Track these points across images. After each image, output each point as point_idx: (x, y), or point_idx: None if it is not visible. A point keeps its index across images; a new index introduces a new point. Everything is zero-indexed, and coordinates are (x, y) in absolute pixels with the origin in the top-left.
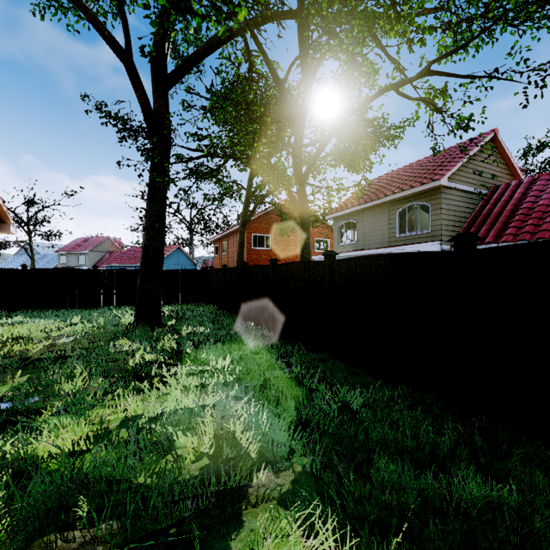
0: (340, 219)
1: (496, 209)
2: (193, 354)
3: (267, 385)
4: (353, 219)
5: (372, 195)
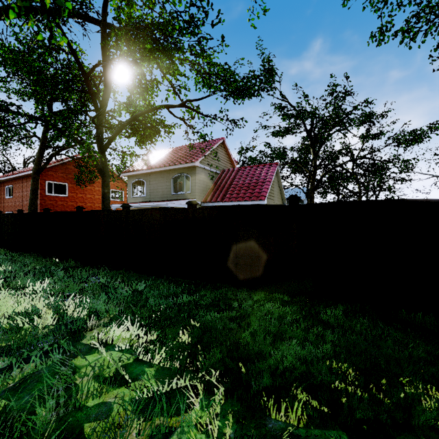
0: (133, 177)
1: (223, 183)
2: (6, 284)
3: (85, 289)
4: (143, 179)
5: (156, 164)
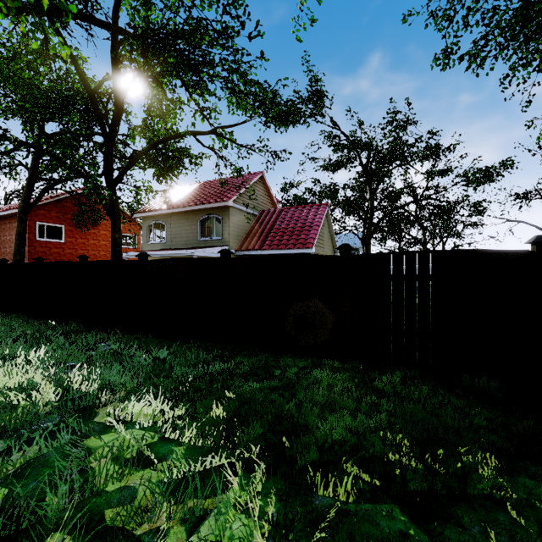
0: (149, 219)
1: (262, 227)
2: None
3: (93, 357)
4: (162, 221)
5: (179, 202)
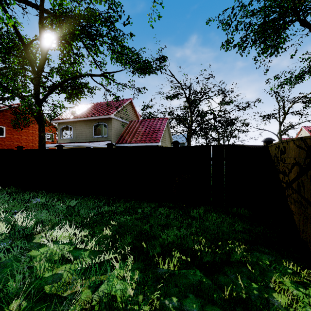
0: (62, 124)
1: (131, 130)
2: None
3: (29, 206)
4: (70, 125)
5: (81, 114)
